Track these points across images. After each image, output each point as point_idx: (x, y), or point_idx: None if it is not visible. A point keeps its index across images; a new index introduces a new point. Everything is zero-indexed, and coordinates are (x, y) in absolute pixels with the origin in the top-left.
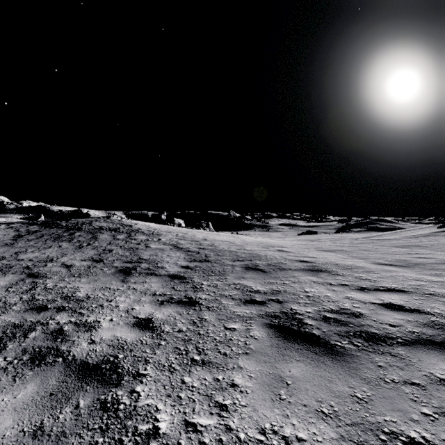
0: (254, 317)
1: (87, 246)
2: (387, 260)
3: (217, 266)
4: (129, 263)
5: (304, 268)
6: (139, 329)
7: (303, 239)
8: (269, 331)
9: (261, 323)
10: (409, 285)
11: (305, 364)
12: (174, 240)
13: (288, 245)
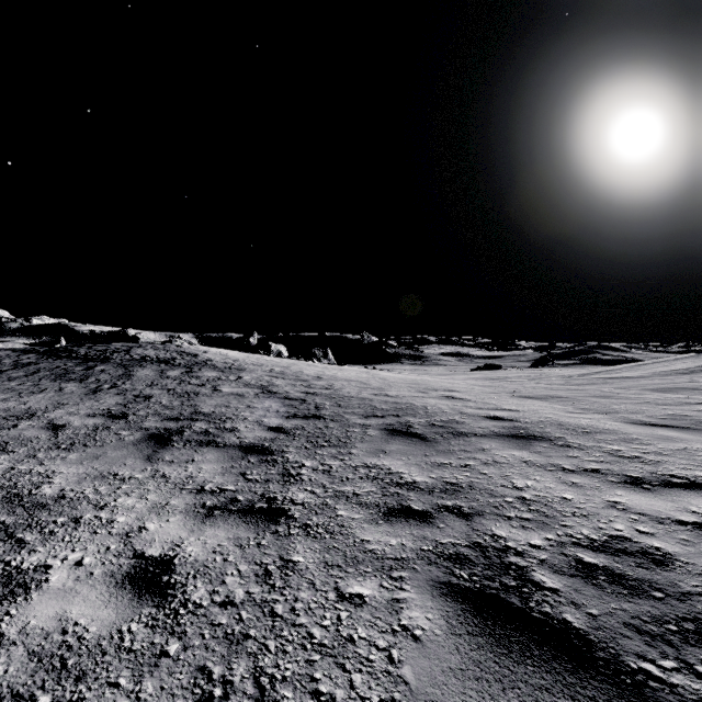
0: (408, 559)
1: (109, 389)
2: (652, 416)
3: (335, 427)
4: (173, 422)
5: (501, 431)
6: (131, 595)
7: (480, 377)
8: (449, 610)
9: (426, 581)
10: None
11: None
12: (264, 378)
13: (461, 388)
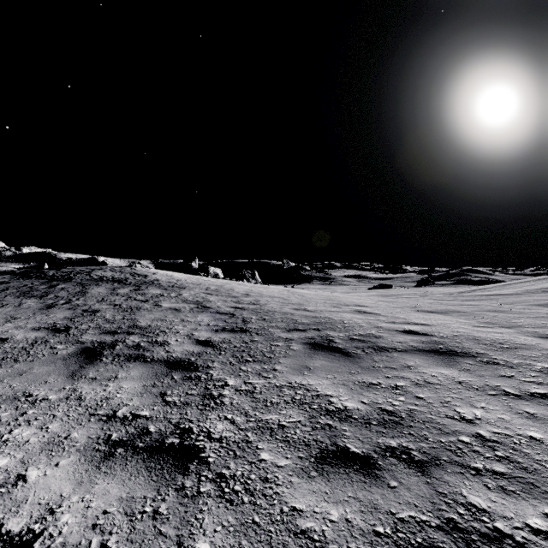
0: None
1: (62, 305)
2: None
3: (259, 341)
4: (110, 335)
5: (420, 346)
6: None
7: (377, 294)
8: None
9: None
10: None
11: None
12: (200, 295)
13: (369, 303)
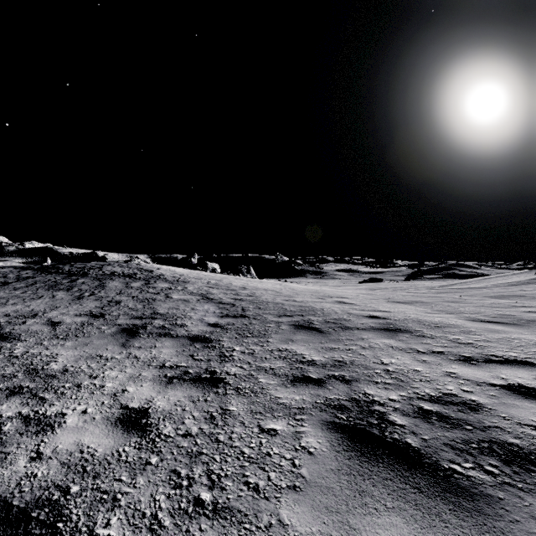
0: (307, 408)
1: (89, 296)
2: (487, 315)
3: (256, 324)
4: (139, 320)
5: (376, 326)
6: (122, 430)
7: (366, 288)
8: (333, 437)
9: (318, 421)
10: (534, 353)
11: (405, 520)
12: (203, 288)
13: (350, 295)
